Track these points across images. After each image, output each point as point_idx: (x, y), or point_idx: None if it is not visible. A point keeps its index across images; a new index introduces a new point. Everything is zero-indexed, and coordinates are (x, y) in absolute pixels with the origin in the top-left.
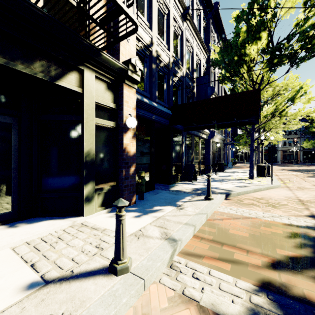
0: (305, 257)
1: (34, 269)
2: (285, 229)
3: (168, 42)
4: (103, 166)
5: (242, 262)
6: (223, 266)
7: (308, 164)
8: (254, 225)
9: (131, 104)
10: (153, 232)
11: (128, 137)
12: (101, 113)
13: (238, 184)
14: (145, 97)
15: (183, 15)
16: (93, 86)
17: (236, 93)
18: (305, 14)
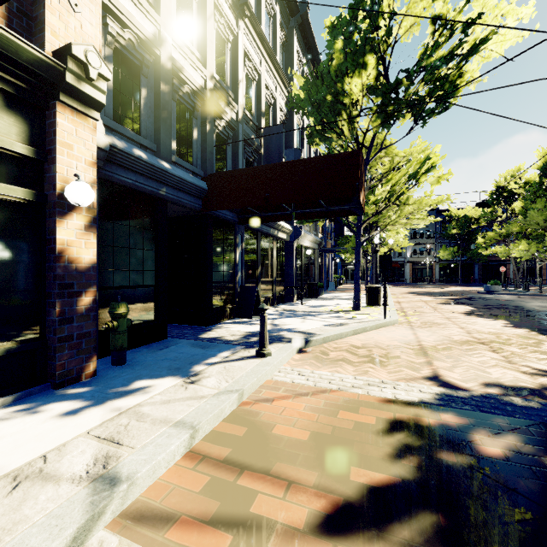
0: (401, 483)
1: None
2: (383, 412)
3: (203, 49)
4: None
5: (264, 523)
6: (211, 546)
7: (446, 283)
8: (329, 408)
9: (81, 153)
10: (75, 460)
11: (73, 226)
12: None
13: (331, 320)
14: (144, 149)
15: (236, 4)
16: None
17: (322, 156)
18: (435, 39)
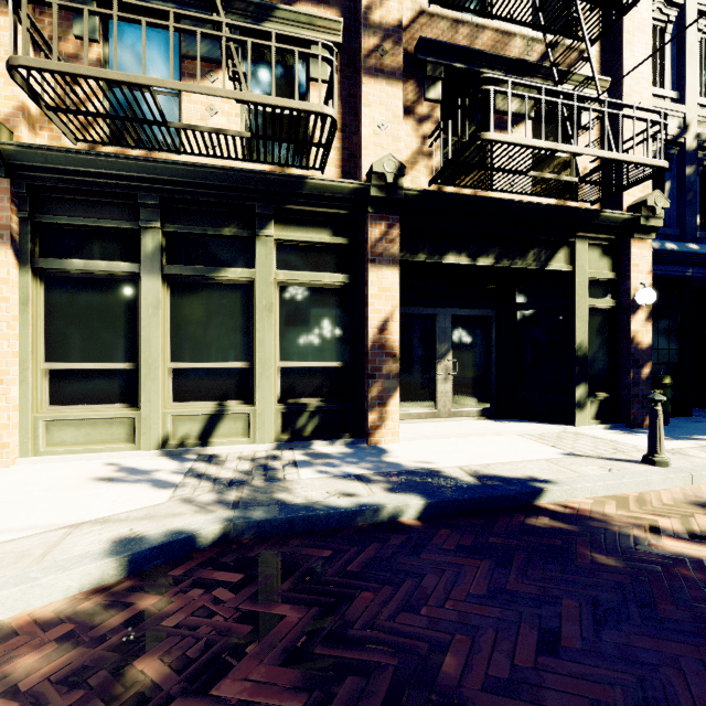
0: None
1: (557, 448)
2: None
3: None
4: (596, 364)
5: None
6: None
7: None
8: None
9: (643, 267)
10: (697, 454)
11: (638, 319)
12: (593, 290)
13: None
14: (667, 238)
15: None
16: (585, 259)
17: None
18: None
